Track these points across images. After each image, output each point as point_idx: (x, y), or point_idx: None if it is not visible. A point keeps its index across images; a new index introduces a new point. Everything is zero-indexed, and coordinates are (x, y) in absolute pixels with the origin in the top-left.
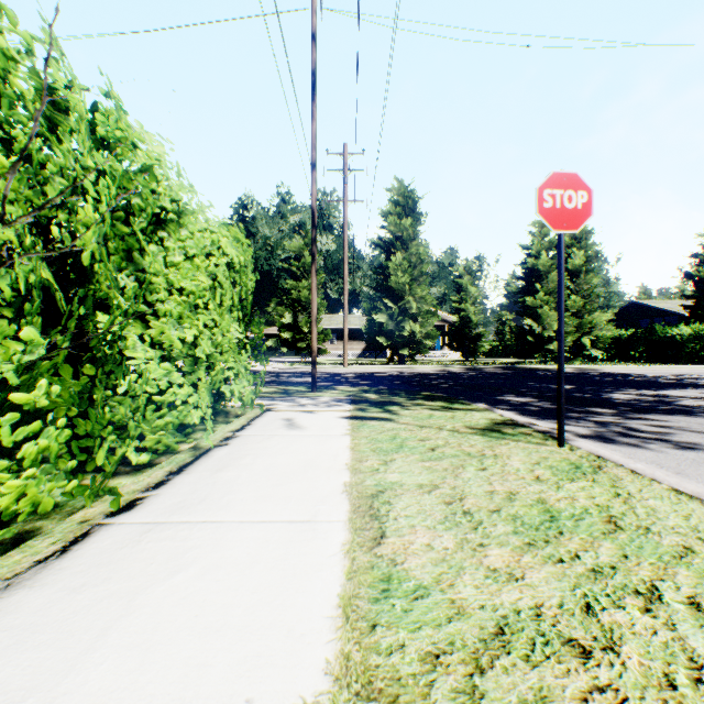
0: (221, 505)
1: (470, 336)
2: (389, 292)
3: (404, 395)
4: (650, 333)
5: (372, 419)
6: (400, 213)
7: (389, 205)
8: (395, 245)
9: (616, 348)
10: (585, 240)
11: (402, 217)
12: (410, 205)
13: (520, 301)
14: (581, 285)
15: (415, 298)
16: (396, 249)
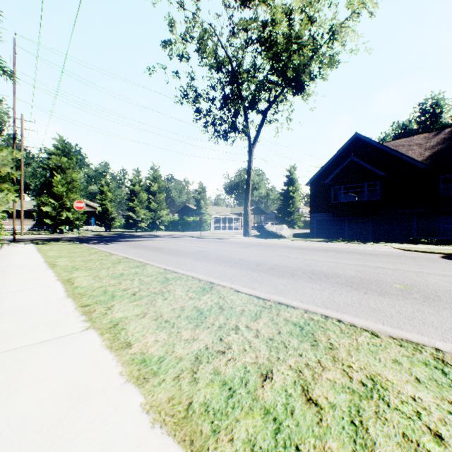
0: (15, 249)
1: (109, 218)
2: (54, 194)
3: (53, 242)
4: (184, 219)
5: (40, 245)
6: (61, 154)
7: (54, 148)
8: (57, 170)
9: (174, 225)
10: (159, 179)
11: (62, 156)
12: (67, 151)
13: (128, 204)
14: (158, 198)
15: (70, 199)
16: (58, 172)
